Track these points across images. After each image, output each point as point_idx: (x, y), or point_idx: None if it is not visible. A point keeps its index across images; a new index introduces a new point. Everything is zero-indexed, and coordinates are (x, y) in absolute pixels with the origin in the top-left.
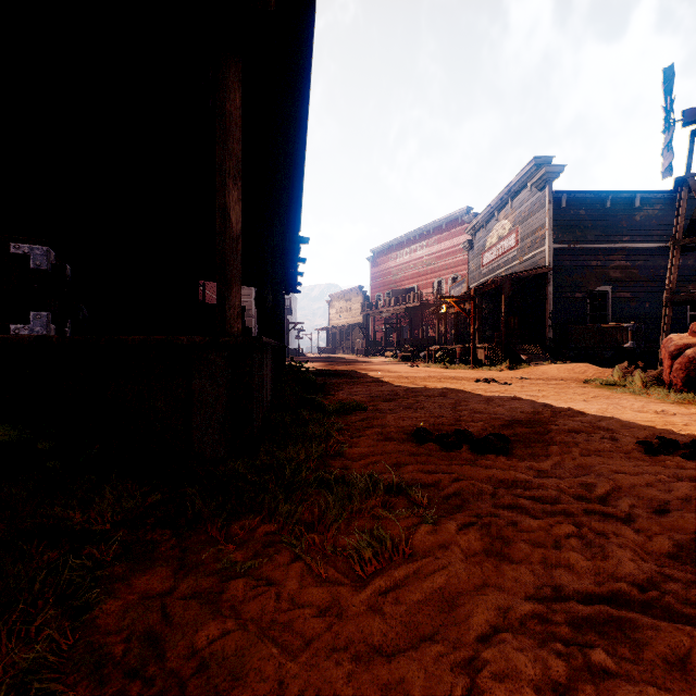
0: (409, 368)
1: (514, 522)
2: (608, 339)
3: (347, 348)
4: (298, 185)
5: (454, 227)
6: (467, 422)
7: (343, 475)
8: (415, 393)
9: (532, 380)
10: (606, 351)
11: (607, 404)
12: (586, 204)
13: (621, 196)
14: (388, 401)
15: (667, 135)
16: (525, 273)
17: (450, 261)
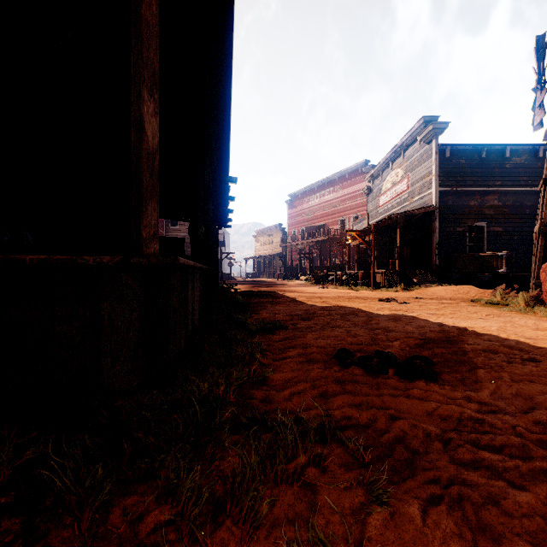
0: (320, 289)
1: (494, 498)
2: (485, 266)
3: (269, 273)
4: (226, 125)
5: (355, 176)
6: (383, 341)
7: (265, 414)
8: (330, 311)
9: (425, 299)
10: (484, 275)
11: (503, 321)
12: (466, 155)
13: (494, 148)
14: (307, 320)
15: (539, 93)
16: (416, 211)
17: (352, 203)
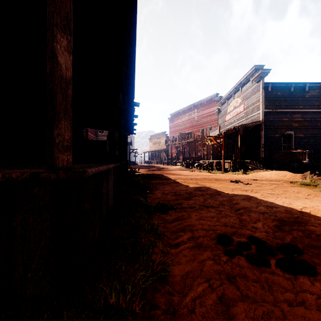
0: (191, 172)
1: None
2: (294, 158)
3: (158, 161)
4: (132, 66)
5: (210, 103)
6: (248, 222)
7: None
8: (201, 191)
9: (259, 180)
10: (294, 164)
11: None
12: (281, 89)
13: (298, 85)
14: (187, 199)
15: None
16: (250, 124)
17: (208, 119)
